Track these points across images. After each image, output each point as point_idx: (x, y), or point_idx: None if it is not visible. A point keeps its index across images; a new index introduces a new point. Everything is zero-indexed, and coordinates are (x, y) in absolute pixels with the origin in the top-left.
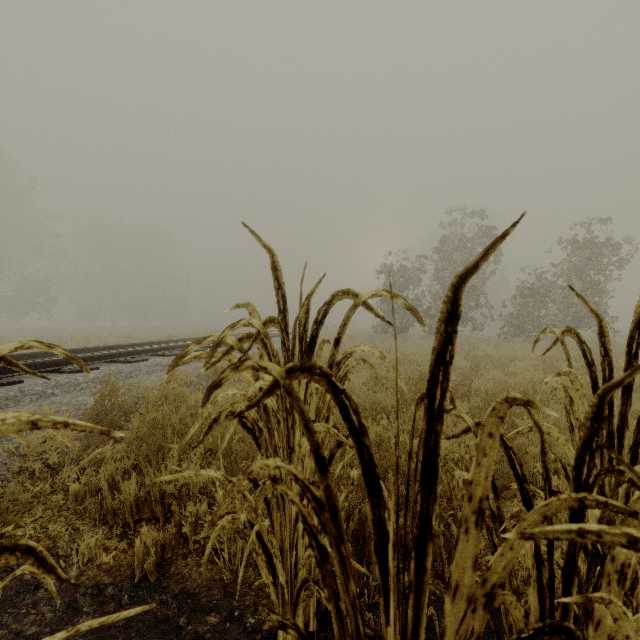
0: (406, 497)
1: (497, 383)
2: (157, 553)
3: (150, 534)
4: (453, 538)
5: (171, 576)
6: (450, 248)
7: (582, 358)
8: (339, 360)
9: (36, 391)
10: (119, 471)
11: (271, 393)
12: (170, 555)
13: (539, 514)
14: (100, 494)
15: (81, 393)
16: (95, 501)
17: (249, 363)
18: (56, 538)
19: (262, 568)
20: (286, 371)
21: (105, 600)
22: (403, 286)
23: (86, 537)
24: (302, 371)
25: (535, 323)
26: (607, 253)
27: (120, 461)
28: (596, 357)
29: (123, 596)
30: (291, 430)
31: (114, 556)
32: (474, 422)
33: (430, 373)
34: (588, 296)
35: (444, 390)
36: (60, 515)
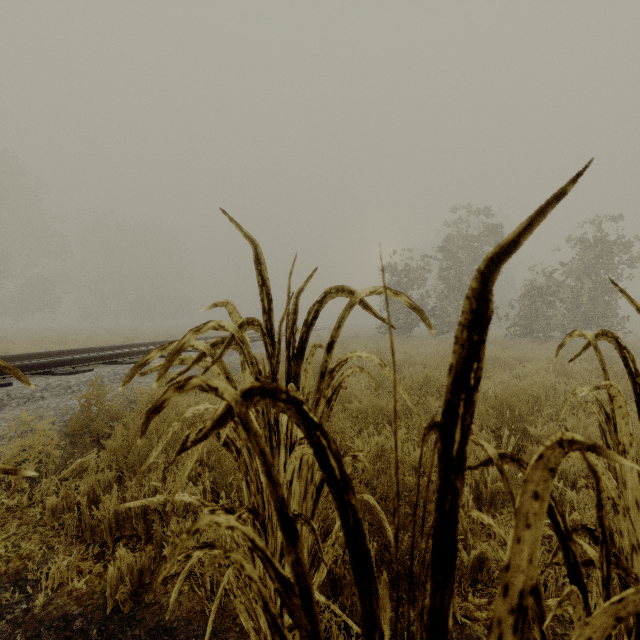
0: (410, 569)
1: (507, 387)
2: (134, 579)
3: (125, 558)
4: (463, 565)
5: (147, 606)
6: (455, 247)
7: (593, 360)
8: (332, 368)
9: (24, 394)
10: (101, 483)
11: (222, 424)
12: (149, 580)
13: (610, 615)
14: (79, 508)
15: (71, 396)
16: (74, 516)
17: (195, 381)
18: (28, 558)
19: (241, 612)
20: (242, 394)
21: (71, 635)
22: (407, 286)
23: (57, 560)
24: (263, 395)
25: (543, 323)
26: (618, 251)
27: (104, 471)
28: (608, 358)
29: (92, 631)
30: (276, 449)
31: (87, 581)
32: (497, 453)
33: (445, 403)
34: (598, 295)
35: (466, 428)
36: (35, 531)
